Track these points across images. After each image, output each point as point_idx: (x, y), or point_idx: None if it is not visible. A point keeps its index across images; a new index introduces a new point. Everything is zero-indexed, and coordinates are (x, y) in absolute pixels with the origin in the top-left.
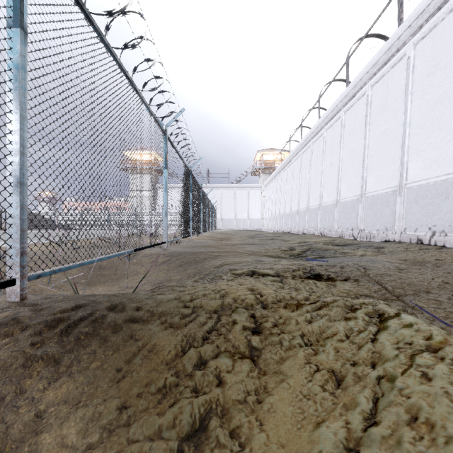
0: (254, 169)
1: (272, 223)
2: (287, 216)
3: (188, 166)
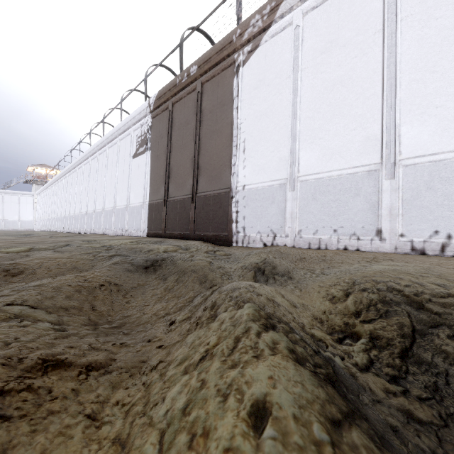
0: (26, 179)
1: (41, 224)
2: (47, 221)
3: None
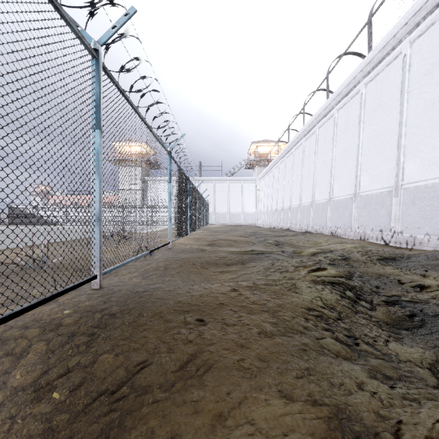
0: (248, 161)
1: (268, 218)
2: (285, 212)
3: (166, 146)
